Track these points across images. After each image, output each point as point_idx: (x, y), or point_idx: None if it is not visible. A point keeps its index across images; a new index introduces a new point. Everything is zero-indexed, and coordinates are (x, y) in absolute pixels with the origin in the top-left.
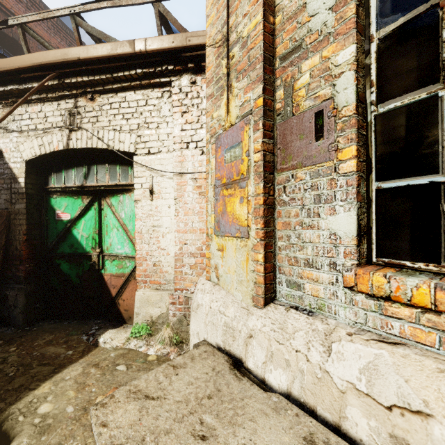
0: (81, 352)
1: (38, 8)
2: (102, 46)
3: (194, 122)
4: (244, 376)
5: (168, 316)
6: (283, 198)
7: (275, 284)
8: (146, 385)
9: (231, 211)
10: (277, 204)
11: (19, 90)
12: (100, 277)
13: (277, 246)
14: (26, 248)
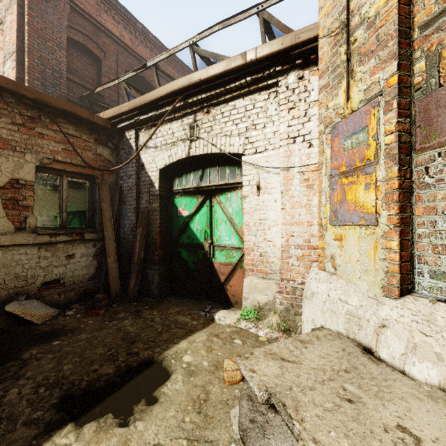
0: (203, 324)
1: (158, 48)
2: (218, 64)
3: (301, 117)
4: (381, 361)
5: (275, 303)
6: (424, 180)
7: (413, 274)
8: (279, 350)
9: (353, 199)
10: (415, 188)
11: (156, 115)
12: (211, 265)
13: (416, 233)
14: (159, 238)
